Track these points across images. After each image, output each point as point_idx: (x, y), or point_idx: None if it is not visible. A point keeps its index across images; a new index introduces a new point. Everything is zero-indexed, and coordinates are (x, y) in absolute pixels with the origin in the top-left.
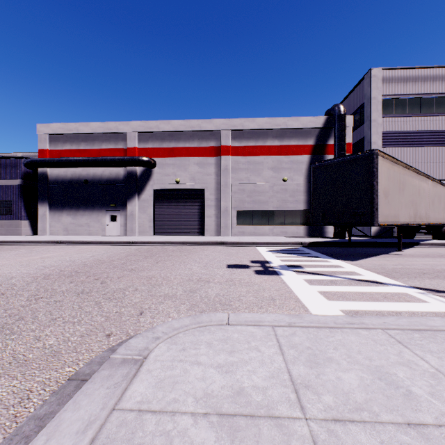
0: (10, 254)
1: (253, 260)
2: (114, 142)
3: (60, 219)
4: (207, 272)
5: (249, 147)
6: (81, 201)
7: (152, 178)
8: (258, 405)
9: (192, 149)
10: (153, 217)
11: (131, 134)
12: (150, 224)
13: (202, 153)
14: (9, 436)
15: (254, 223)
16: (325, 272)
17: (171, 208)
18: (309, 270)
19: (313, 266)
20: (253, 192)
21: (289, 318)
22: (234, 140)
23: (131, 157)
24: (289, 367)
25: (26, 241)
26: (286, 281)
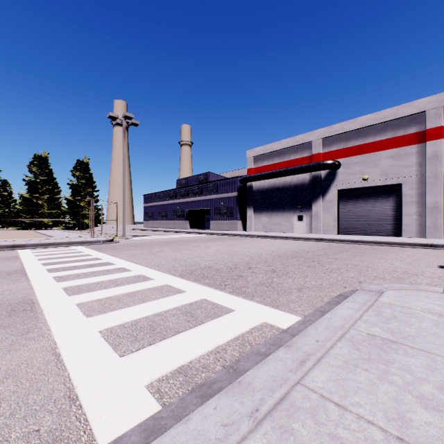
0: (244, 242)
1: None
2: (300, 152)
3: (260, 219)
4: (412, 268)
5: None
6: (274, 205)
7: (336, 179)
8: None
9: (384, 141)
10: (337, 217)
11: (315, 142)
12: (334, 223)
13: (397, 143)
14: (327, 302)
15: None
16: None
17: (357, 207)
18: None
19: None
20: None
21: None
22: None
23: (316, 163)
24: None
25: (245, 235)
26: None
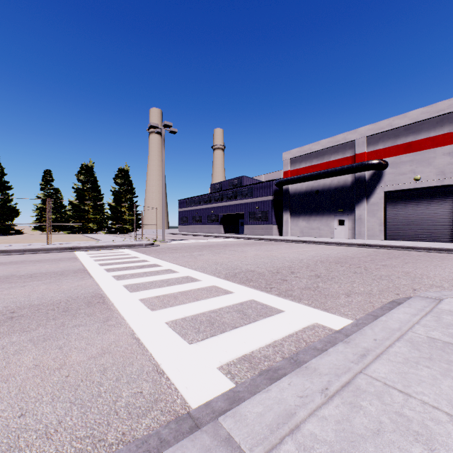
0: (282, 247)
1: None
2: (341, 152)
3: (297, 223)
4: None
5: None
6: (312, 208)
7: (383, 180)
8: None
9: (440, 137)
10: (383, 221)
11: (358, 141)
12: (380, 228)
13: None
14: (379, 307)
15: None
16: None
17: (407, 211)
18: None
19: None
20: None
21: None
22: None
23: (359, 163)
24: None
25: (282, 239)
26: None
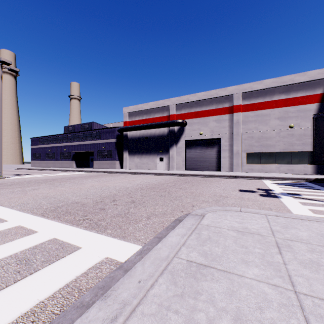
0: (118, 178)
1: (259, 188)
2: (161, 112)
3: (133, 160)
4: (225, 192)
5: (257, 104)
6: (143, 149)
7: (184, 133)
8: (253, 232)
9: (211, 110)
10: (185, 159)
11: (171, 106)
12: (183, 163)
13: (219, 112)
14: (166, 227)
15: (262, 162)
16: (321, 199)
17: (196, 152)
18: (306, 197)
19: (311, 195)
20: (260, 138)
21: (276, 213)
22: (244, 100)
23: (171, 121)
24: (271, 226)
25: (121, 172)
26: (283, 201)
